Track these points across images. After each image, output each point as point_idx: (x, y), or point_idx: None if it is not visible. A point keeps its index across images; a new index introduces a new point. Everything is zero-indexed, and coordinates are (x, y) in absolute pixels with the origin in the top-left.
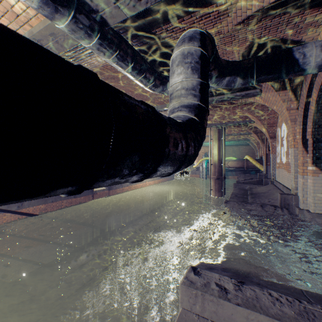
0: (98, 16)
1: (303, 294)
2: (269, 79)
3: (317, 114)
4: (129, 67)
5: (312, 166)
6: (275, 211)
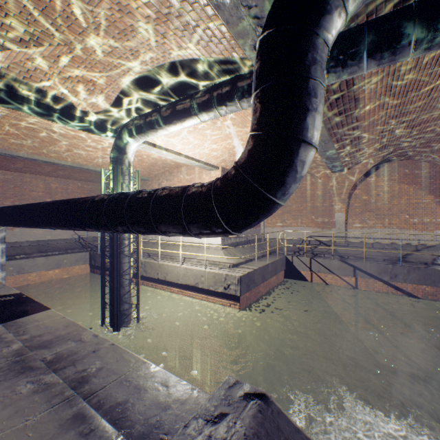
0: None
1: None
2: None
3: None
4: (364, 62)
5: None
6: None
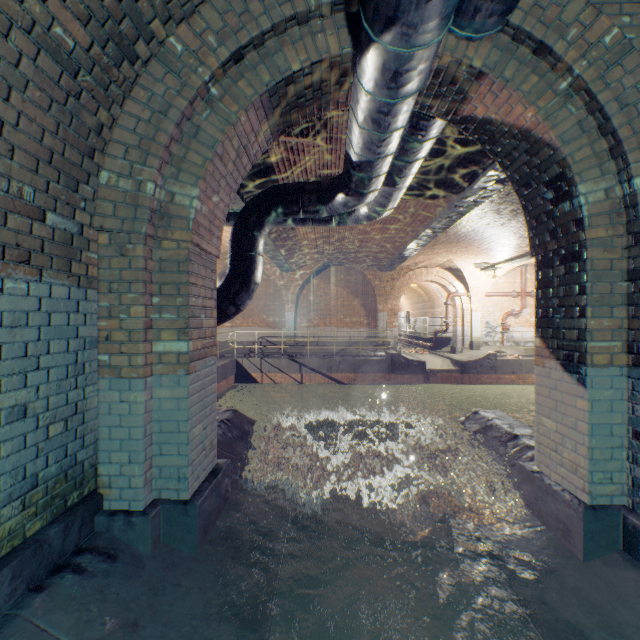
0: (237, 210)
1: (243, 458)
2: (361, 184)
3: (521, 191)
4: (289, 223)
5: (535, 337)
6: (522, 453)
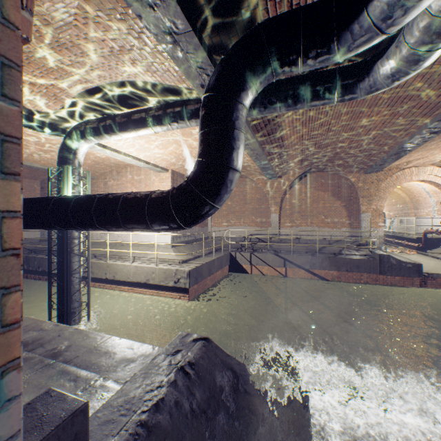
0: None
1: None
2: None
3: None
4: (278, 107)
5: None
6: None
